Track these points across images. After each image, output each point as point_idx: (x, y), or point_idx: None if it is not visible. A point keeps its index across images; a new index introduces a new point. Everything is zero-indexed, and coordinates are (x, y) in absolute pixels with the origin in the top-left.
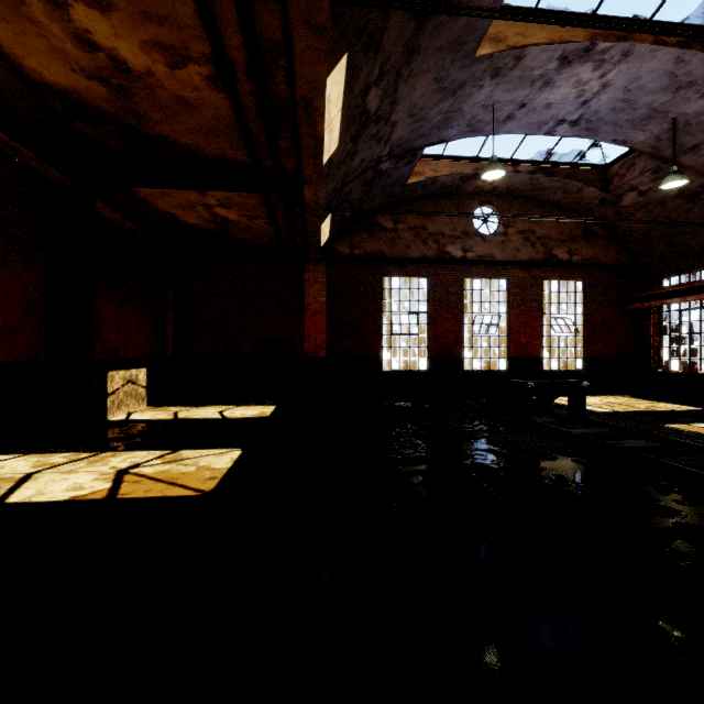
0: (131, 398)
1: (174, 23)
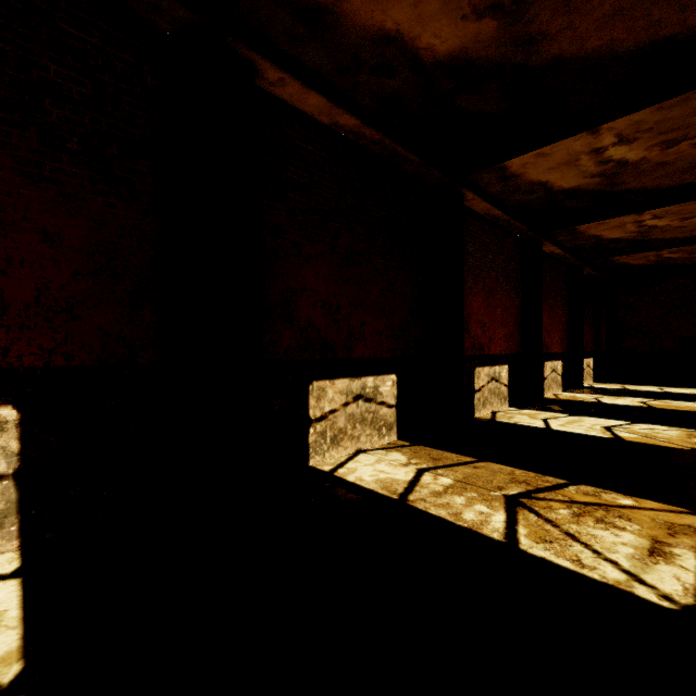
0: (587, 376)
1: (694, 212)
